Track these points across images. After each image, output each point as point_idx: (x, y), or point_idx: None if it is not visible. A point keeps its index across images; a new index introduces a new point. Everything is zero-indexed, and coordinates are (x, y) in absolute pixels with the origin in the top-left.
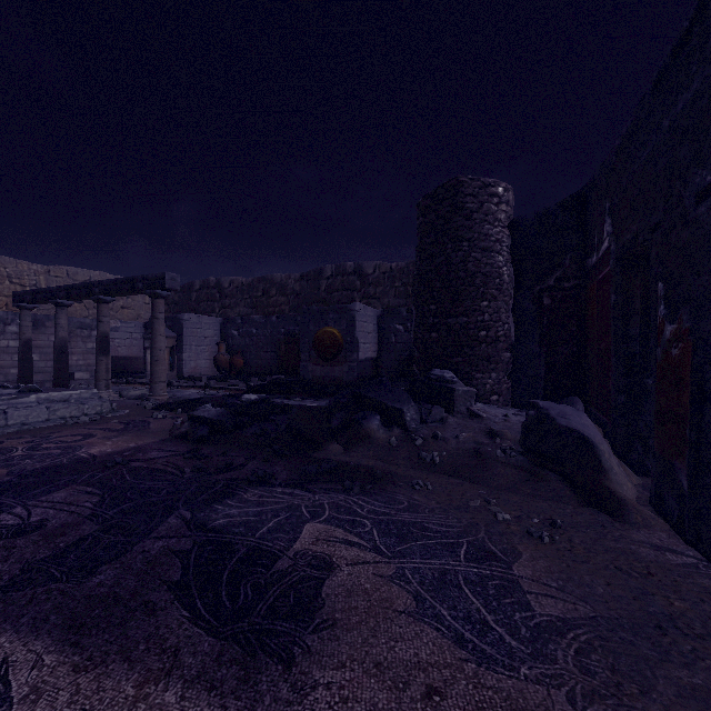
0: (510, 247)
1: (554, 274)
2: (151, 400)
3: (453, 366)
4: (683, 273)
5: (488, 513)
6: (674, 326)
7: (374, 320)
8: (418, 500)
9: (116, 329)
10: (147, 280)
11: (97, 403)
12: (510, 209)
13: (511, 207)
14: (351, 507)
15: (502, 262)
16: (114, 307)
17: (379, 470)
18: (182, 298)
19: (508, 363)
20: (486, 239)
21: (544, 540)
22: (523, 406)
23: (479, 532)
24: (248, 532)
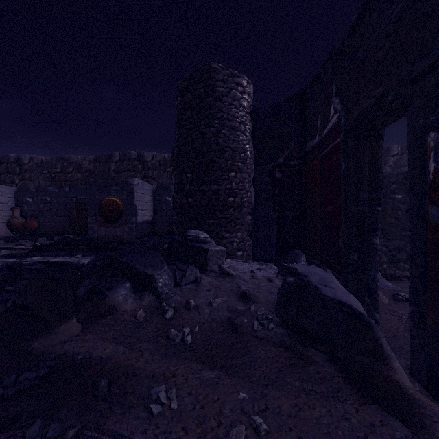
0: (251, 130)
1: (283, 154)
2: None
3: (207, 227)
4: None
5: None
6: None
7: (151, 193)
8: None
9: None
10: None
11: None
12: (251, 100)
13: (252, 98)
14: None
15: (246, 141)
16: None
17: (112, 367)
18: None
19: (250, 224)
20: (233, 120)
21: None
22: (261, 258)
23: None
24: None
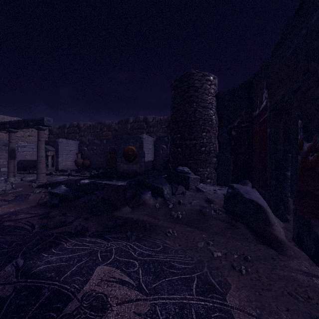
0: (216, 106)
1: (237, 120)
2: (37, 182)
3: (189, 165)
4: (317, 113)
5: (208, 252)
6: (311, 143)
7: (152, 143)
8: (168, 244)
9: (24, 146)
10: (34, 121)
11: (3, 185)
12: (216, 88)
13: (216, 87)
14: (128, 251)
15: (212, 113)
16: (25, 135)
17: (148, 223)
18: (60, 131)
19: (215, 163)
20: (204, 102)
21: (243, 272)
22: (222, 184)
23: (204, 268)
24: (56, 276)
